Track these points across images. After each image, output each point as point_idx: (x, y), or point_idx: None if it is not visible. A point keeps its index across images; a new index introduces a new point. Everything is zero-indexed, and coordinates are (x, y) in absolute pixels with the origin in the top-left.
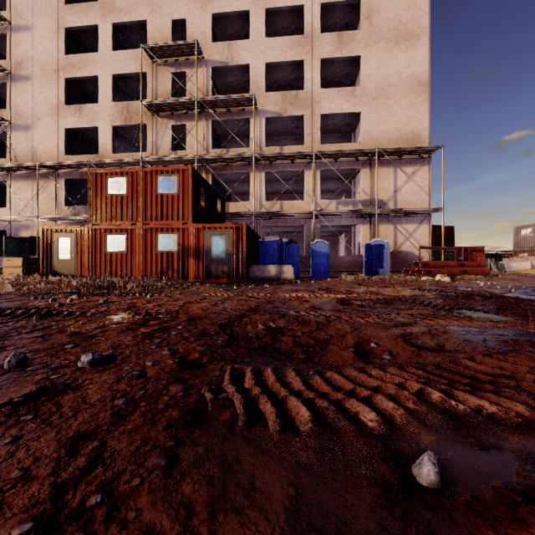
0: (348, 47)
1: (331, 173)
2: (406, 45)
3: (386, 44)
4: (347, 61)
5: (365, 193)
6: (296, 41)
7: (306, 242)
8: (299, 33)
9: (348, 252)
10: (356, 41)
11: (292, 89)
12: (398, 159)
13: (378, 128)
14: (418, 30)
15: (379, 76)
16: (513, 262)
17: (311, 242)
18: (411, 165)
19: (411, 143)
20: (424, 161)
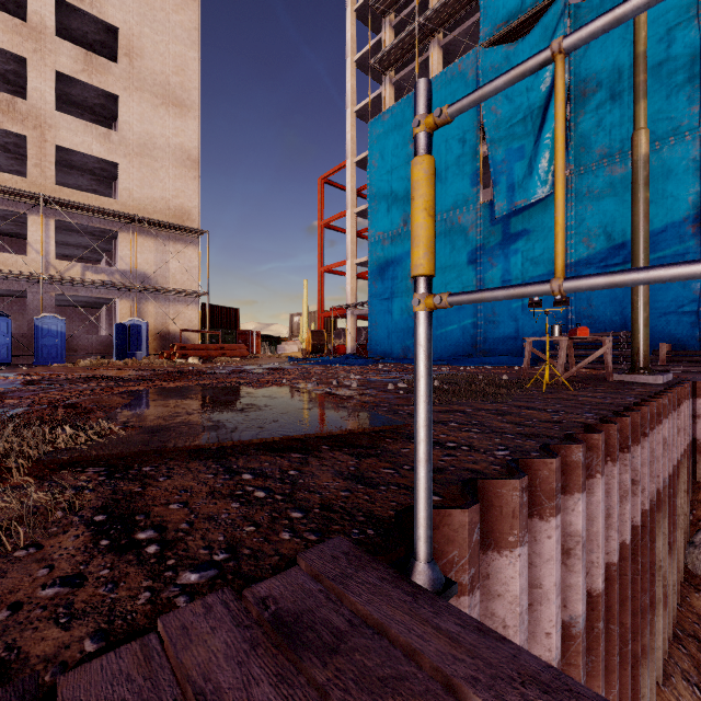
0: (100, 76)
1: (78, 225)
2: (175, 111)
3: (152, 99)
4: (101, 91)
5: (125, 262)
6: (11, 24)
7: (31, 314)
8: (21, 8)
9: (111, 331)
10: (112, 75)
11: (7, 82)
12: (165, 231)
13: (142, 190)
14: (188, 102)
15: (143, 130)
16: (288, 345)
17: (40, 315)
18: (181, 242)
19: (181, 218)
20: (194, 241)
